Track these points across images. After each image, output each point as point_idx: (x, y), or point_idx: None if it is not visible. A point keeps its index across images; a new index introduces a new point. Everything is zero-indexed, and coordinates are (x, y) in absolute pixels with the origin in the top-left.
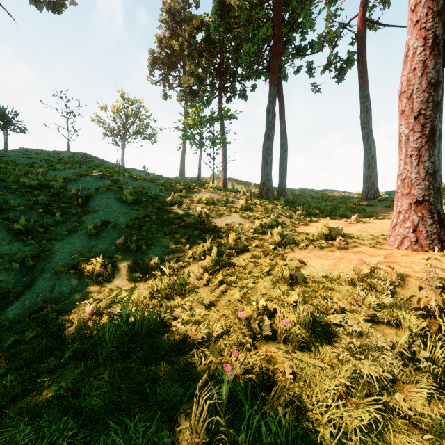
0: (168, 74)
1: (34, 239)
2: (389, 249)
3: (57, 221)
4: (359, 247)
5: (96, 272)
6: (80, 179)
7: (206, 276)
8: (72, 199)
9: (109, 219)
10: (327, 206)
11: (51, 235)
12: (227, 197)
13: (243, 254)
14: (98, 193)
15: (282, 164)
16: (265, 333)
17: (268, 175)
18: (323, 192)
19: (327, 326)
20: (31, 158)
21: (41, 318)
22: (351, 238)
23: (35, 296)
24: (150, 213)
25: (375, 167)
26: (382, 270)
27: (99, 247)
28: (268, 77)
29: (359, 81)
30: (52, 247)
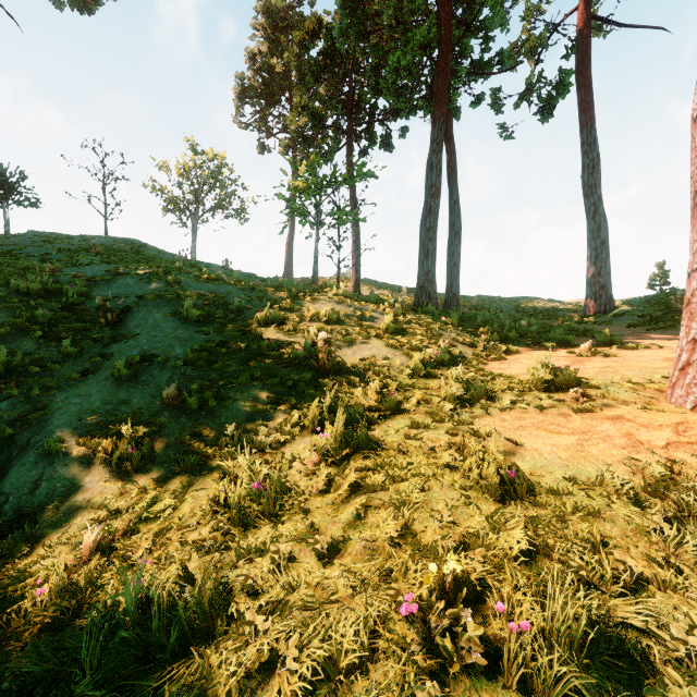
0: (266, 112)
1: (20, 387)
2: (677, 412)
3: (65, 353)
4: (615, 406)
5: (120, 453)
6: (115, 280)
7: (324, 471)
8: (98, 315)
9: (156, 350)
10: (530, 326)
11: (52, 379)
12: (362, 310)
13: (395, 419)
14: (141, 304)
15: (452, 255)
16: (468, 657)
17: (430, 273)
18: (517, 301)
19: (612, 628)
20: (44, 247)
21: (0, 552)
22: (594, 387)
23: (1, 501)
24: (229, 338)
25: (608, 260)
26: (686, 463)
27: (132, 403)
28: (429, 110)
29: (579, 116)
30: (50, 401)
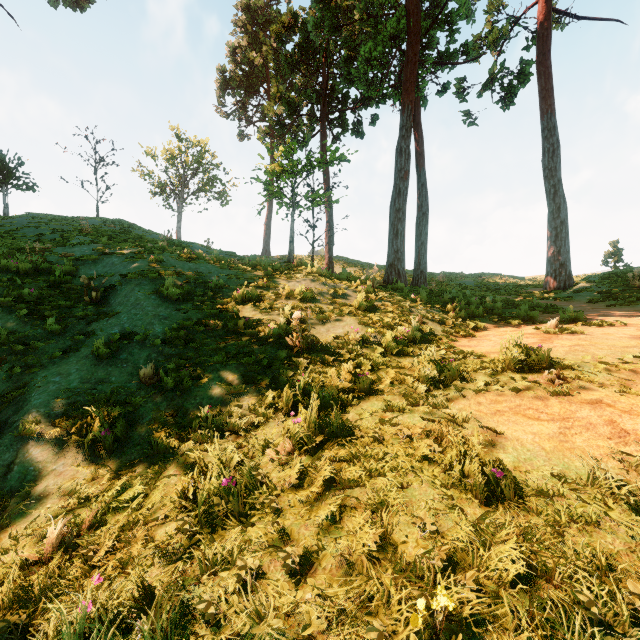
0: (246, 102)
1: (2, 365)
2: None
3: (49, 331)
4: (592, 389)
5: (94, 435)
6: (101, 259)
7: (297, 462)
8: (83, 293)
9: (136, 328)
10: (495, 302)
11: (35, 356)
12: (335, 287)
13: (369, 400)
14: (125, 283)
15: (420, 234)
16: None
17: (399, 252)
18: (479, 277)
19: None
20: (39, 228)
21: None
22: (567, 367)
23: None
24: (207, 316)
25: (567, 239)
26: None
27: (110, 382)
28: (398, 98)
29: (540, 104)
30: (31, 379)
